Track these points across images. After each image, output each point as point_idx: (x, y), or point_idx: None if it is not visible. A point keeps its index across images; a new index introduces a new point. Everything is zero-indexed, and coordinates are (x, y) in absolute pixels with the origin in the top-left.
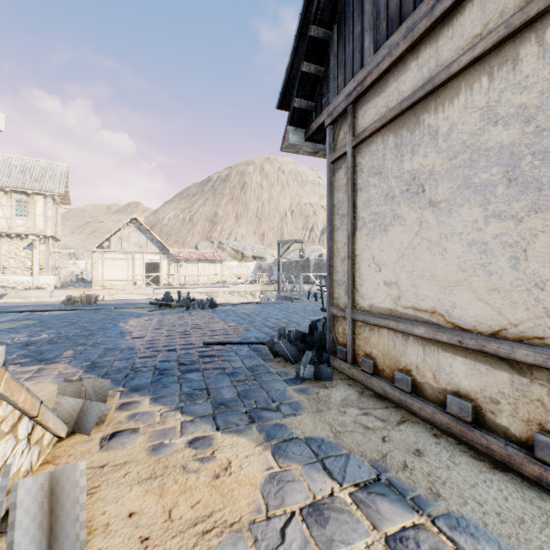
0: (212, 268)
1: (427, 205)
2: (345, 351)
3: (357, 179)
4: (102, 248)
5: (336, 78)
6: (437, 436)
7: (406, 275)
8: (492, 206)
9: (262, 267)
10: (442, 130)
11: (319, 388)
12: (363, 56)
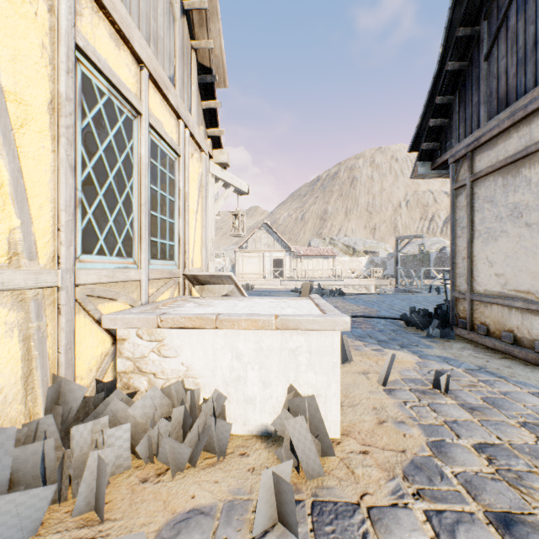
0: (325, 263)
1: (524, 226)
2: (465, 322)
3: (475, 203)
4: (242, 248)
5: (457, 129)
6: (527, 365)
7: (510, 269)
8: None
9: (374, 262)
10: (533, 180)
11: (444, 341)
12: (479, 119)
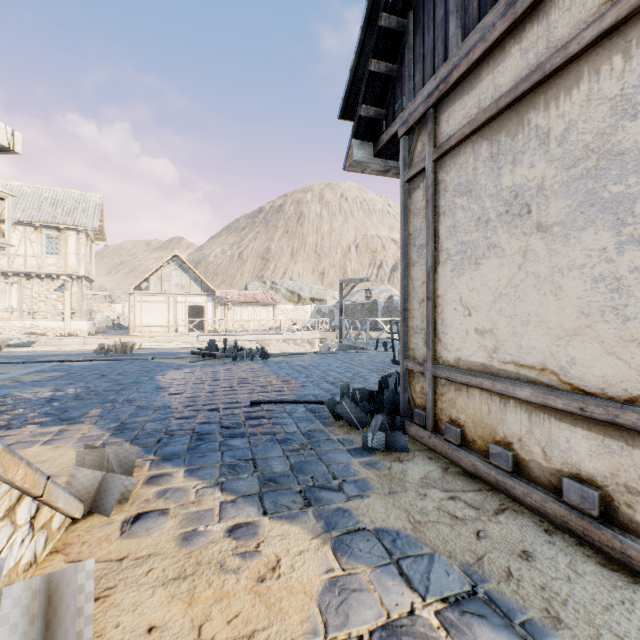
0: (264, 312)
1: (534, 230)
2: (424, 416)
3: (440, 200)
4: (140, 290)
5: (412, 77)
6: (550, 533)
7: (505, 321)
8: (629, 228)
9: (322, 311)
10: (555, 131)
11: (391, 461)
12: (448, 46)
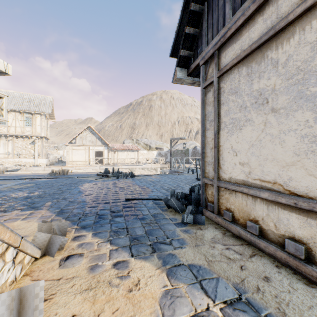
0: (132, 154)
1: (270, 112)
2: (213, 206)
3: (221, 97)
4: (71, 143)
5: (207, 35)
6: (279, 267)
7: (255, 158)
8: None
9: (161, 154)
10: (281, 60)
11: (196, 229)
12: (225, 19)
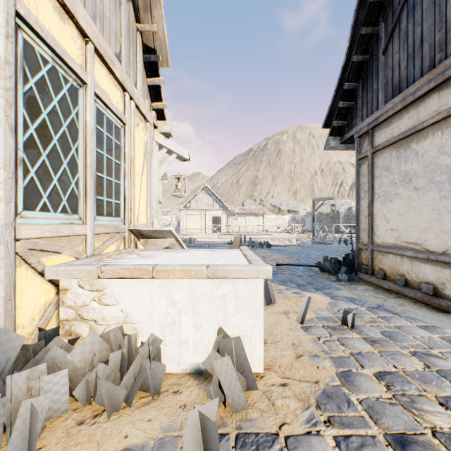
0: (256, 220)
1: (413, 190)
2: (367, 268)
3: (374, 171)
4: (186, 208)
5: (361, 110)
6: (415, 303)
7: (402, 225)
8: (442, 193)
9: (296, 219)
10: (420, 152)
11: (350, 284)
12: (378, 102)
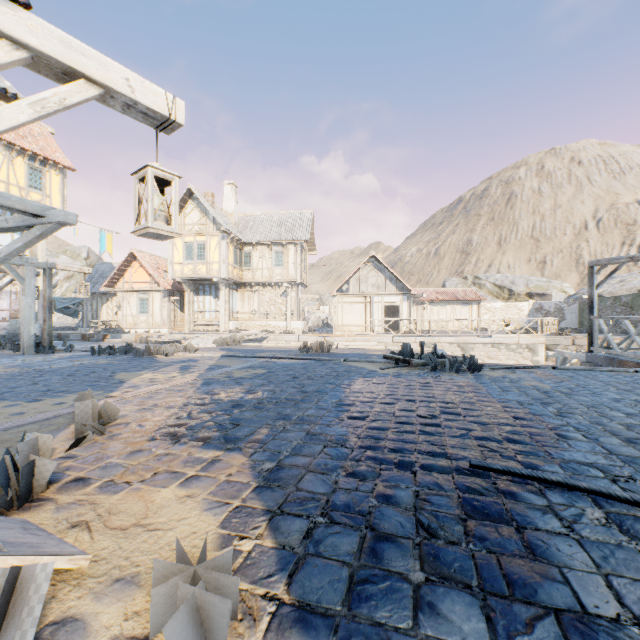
0: (465, 311)
1: None
2: None
3: None
4: (341, 292)
5: None
6: None
7: None
8: None
9: (543, 309)
10: None
11: None
12: None
